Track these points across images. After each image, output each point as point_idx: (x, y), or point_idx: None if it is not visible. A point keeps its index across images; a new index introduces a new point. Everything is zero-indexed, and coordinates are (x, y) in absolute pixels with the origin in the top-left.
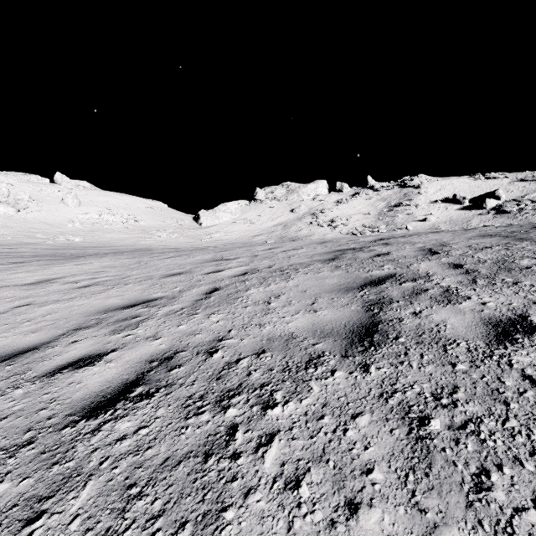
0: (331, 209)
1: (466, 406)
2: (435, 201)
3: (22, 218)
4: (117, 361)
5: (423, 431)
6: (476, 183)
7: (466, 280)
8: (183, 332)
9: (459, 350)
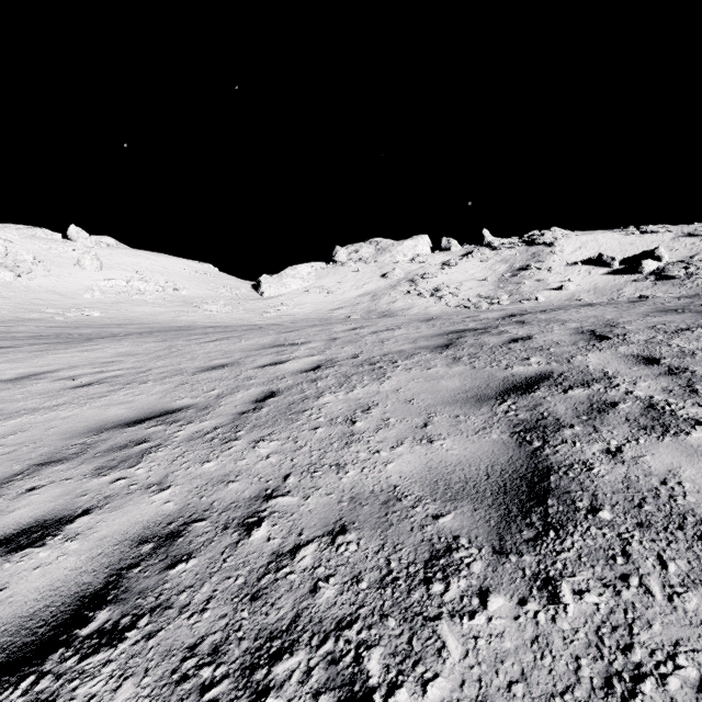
0: (435, 274)
1: None
2: (574, 263)
3: (23, 285)
4: (85, 537)
5: None
6: (628, 239)
7: (676, 387)
8: (209, 475)
9: None
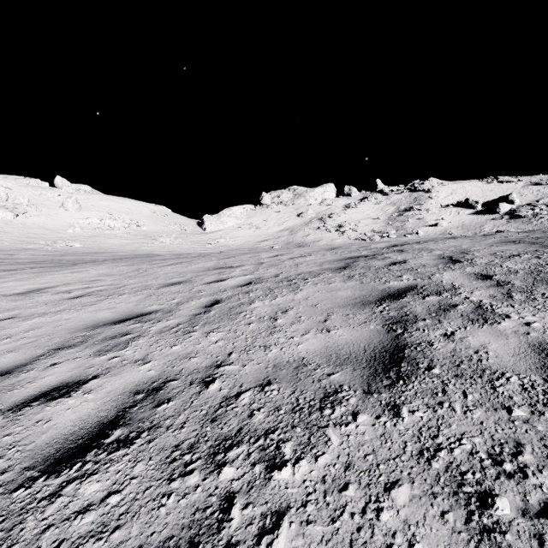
0: (339, 214)
1: (539, 477)
2: (447, 205)
3: (20, 223)
4: (97, 391)
5: (488, 518)
6: (488, 187)
7: (499, 294)
8: (177, 354)
9: (511, 388)
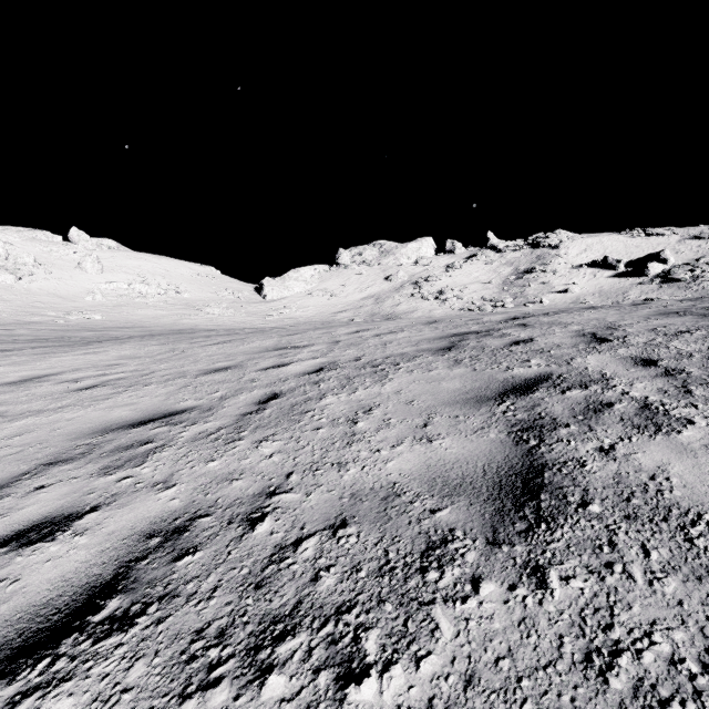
0: (439, 277)
1: None
2: (580, 265)
3: (24, 288)
4: (94, 532)
5: None
6: (633, 242)
7: (671, 388)
8: (214, 474)
9: None
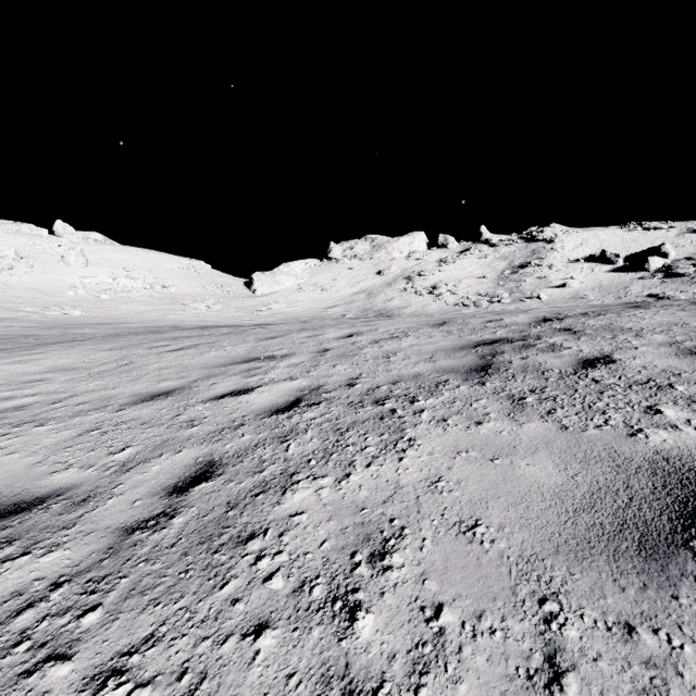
0: (432, 271)
1: None
2: (576, 260)
3: (2, 282)
4: None
5: None
6: (630, 236)
7: None
8: None
9: None
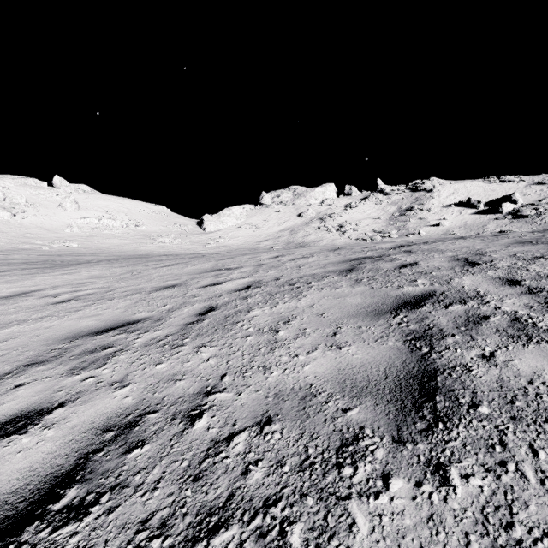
0: (339, 214)
1: None
2: (449, 205)
3: (17, 222)
4: (59, 426)
5: None
6: (490, 187)
7: (536, 304)
8: (161, 375)
9: None
